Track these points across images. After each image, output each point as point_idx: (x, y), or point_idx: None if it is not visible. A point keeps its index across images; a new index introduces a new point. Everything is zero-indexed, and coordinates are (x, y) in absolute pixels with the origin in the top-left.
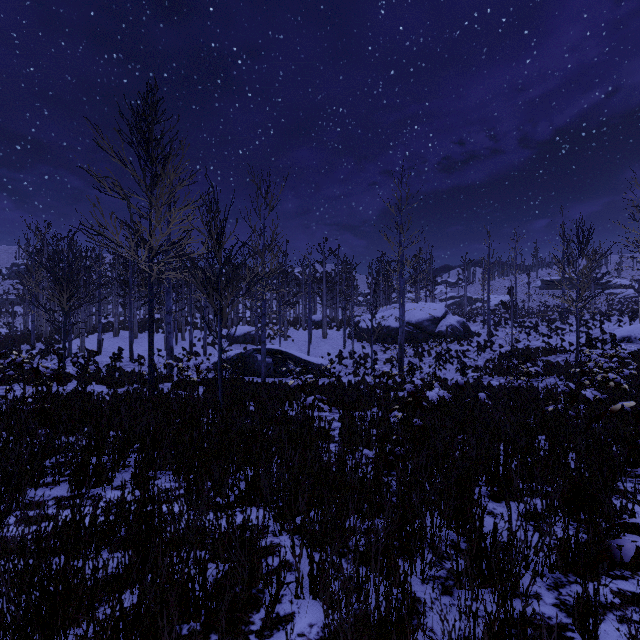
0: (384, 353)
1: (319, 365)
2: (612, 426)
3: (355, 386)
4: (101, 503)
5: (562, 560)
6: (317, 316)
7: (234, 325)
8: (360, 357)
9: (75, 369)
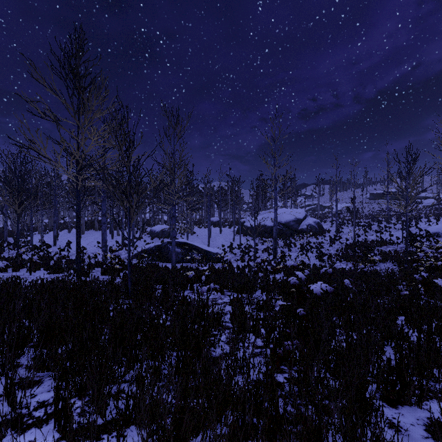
0: (262, 244)
1: (215, 253)
2: None
3: (242, 270)
4: None
5: None
6: (215, 218)
7: (155, 224)
8: (245, 247)
9: (4, 262)
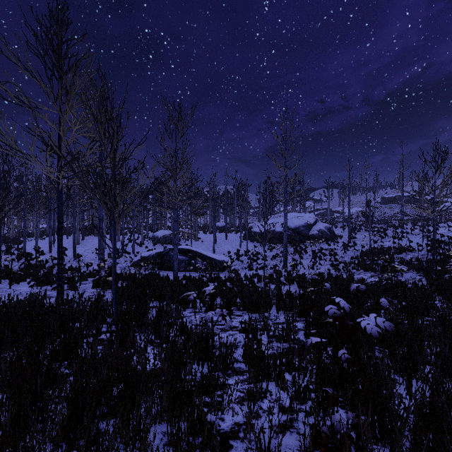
0: (271, 251)
1: (221, 261)
2: None
3: (251, 280)
4: None
5: None
6: (220, 223)
7: (158, 230)
8: (253, 255)
9: None
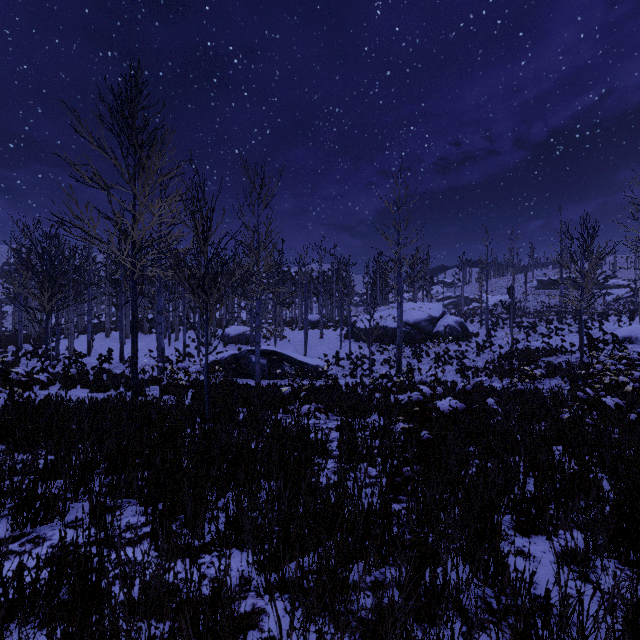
0: (381, 354)
1: (315, 366)
2: (635, 436)
3: (353, 389)
4: (45, 548)
5: (630, 633)
6: (313, 316)
7: (229, 325)
8: (357, 358)
9: (46, 374)
